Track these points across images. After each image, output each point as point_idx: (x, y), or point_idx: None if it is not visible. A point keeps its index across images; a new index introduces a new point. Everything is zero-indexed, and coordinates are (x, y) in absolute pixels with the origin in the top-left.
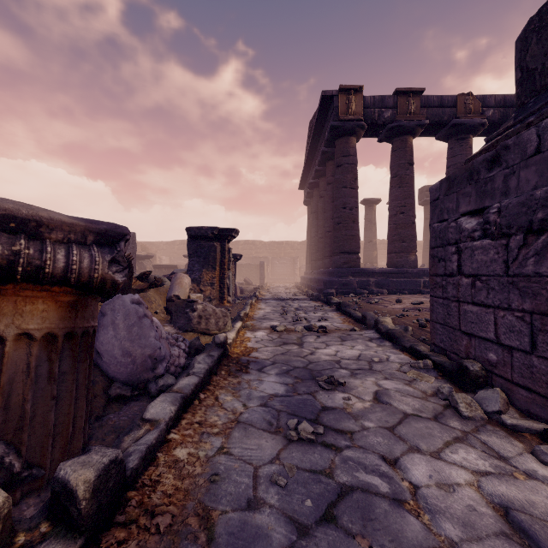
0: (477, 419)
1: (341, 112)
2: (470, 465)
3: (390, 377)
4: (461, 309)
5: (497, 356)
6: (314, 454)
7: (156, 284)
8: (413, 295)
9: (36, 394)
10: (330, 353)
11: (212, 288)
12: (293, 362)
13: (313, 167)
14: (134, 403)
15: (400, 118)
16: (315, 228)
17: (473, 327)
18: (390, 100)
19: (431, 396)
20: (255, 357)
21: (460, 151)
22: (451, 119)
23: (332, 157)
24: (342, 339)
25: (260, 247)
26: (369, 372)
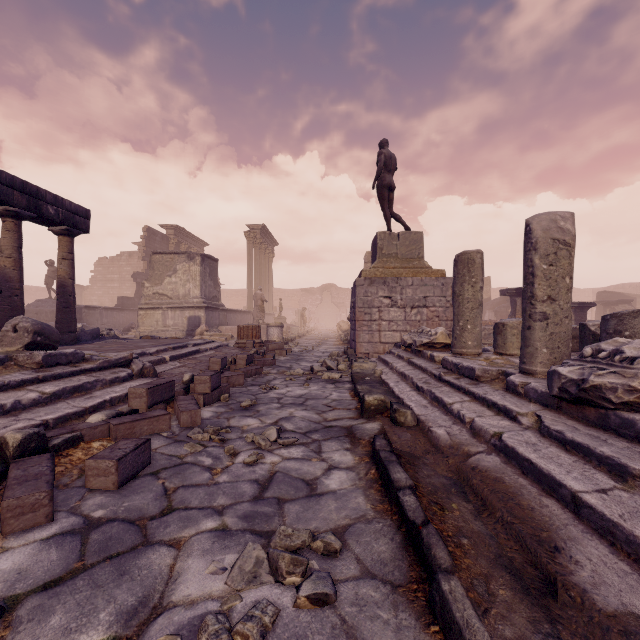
0: None
1: None
2: None
3: None
4: None
5: None
6: None
7: None
8: None
9: None
10: None
11: None
12: None
13: None
14: None
15: None
16: None
17: None
18: None
19: None
20: None
21: None
22: None
23: None
24: None
25: None
26: None
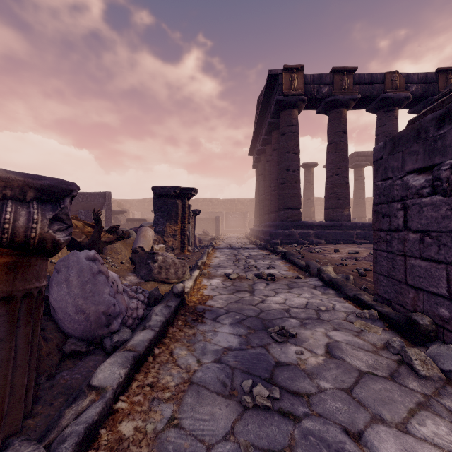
0: (435, 379)
1: (285, 88)
2: (443, 442)
3: (338, 327)
4: (408, 263)
5: (449, 312)
6: (271, 426)
7: (123, 237)
8: (348, 245)
9: None
10: (280, 301)
11: (174, 239)
12: (245, 311)
13: (261, 136)
14: (90, 358)
15: (336, 93)
16: (262, 187)
17: (422, 281)
18: (327, 78)
19: (382, 350)
20: (210, 305)
21: (387, 122)
22: (380, 94)
23: (277, 127)
24: (289, 287)
25: (216, 204)
26: (318, 321)
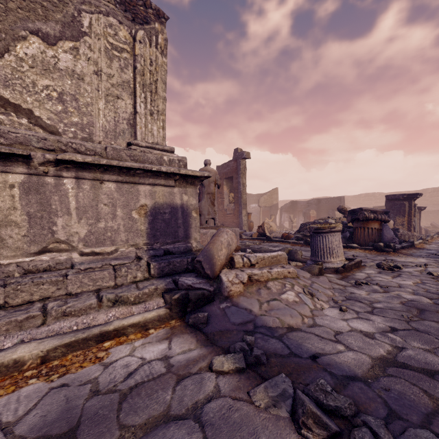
0: None
1: None
2: None
3: None
4: None
5: None
6: (438, 256)
7: None
8: None
9: (376, 237)
10: None
11: (402, 227)
12: None
13: None
14: None
15: None
16: None
17: None
18: None
19: None
20: (427, 248)
21: None
22: None
23: None
24: None
25: None
26: None
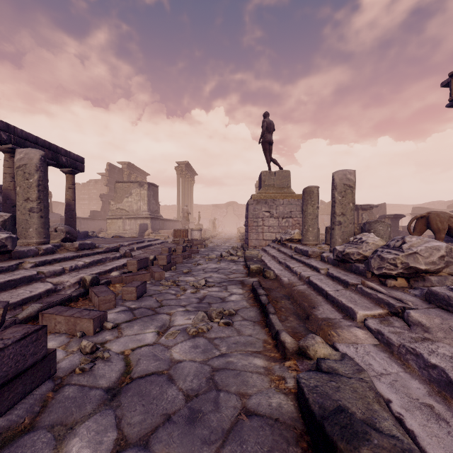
0: None
1: (452, 93)
2: None
3: None
4: None
5: None
6: None
7: None
8: None
9: None
10: None
11: None
12: None
13: None
14: None
15: None
16: None
17: None
18: None
19: None
20: None
21: None
22: None
23: None
24: None
25: None
26: None
